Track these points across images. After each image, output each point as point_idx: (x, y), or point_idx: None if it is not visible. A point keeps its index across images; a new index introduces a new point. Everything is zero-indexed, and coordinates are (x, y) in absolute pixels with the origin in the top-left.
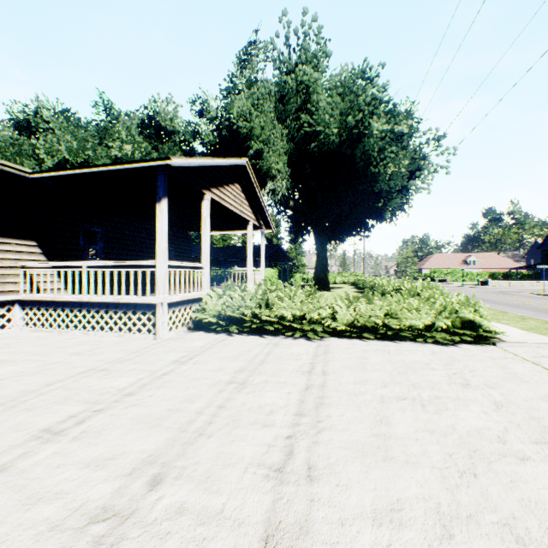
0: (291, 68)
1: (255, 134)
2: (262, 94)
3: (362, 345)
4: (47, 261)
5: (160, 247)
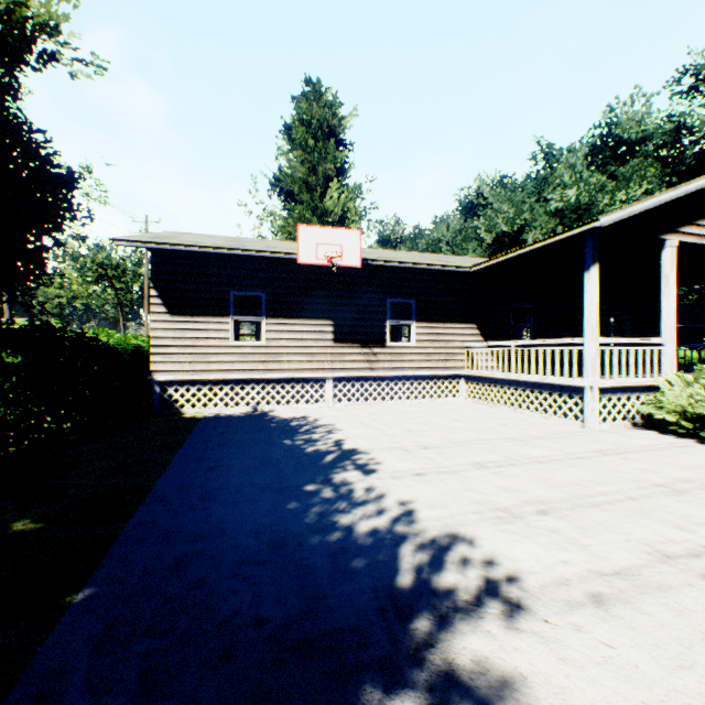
0: None
1: None
2: None
3: None
4: (483, 341)
5: (587, 323)
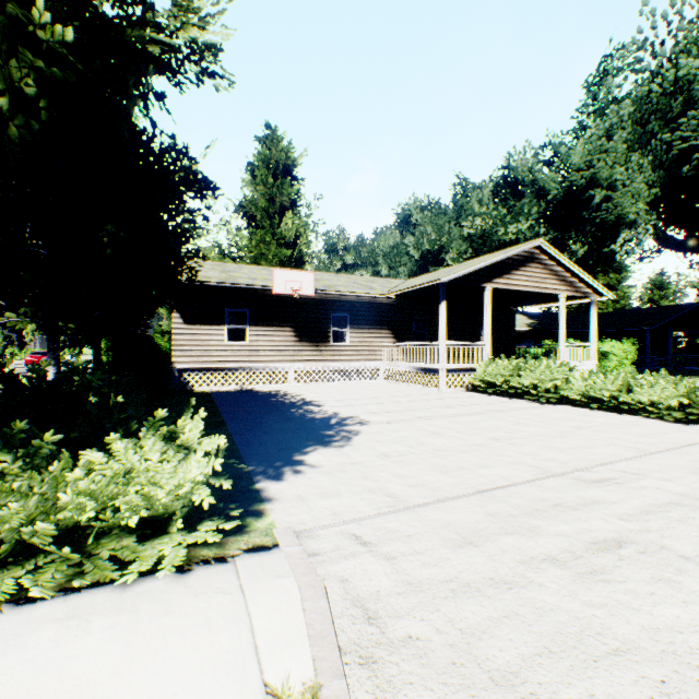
0: (657, 70)
1: (600, 178)
2: (604, 129)
3: (576, 411)
4: (395, 342)
5: (440, 333)
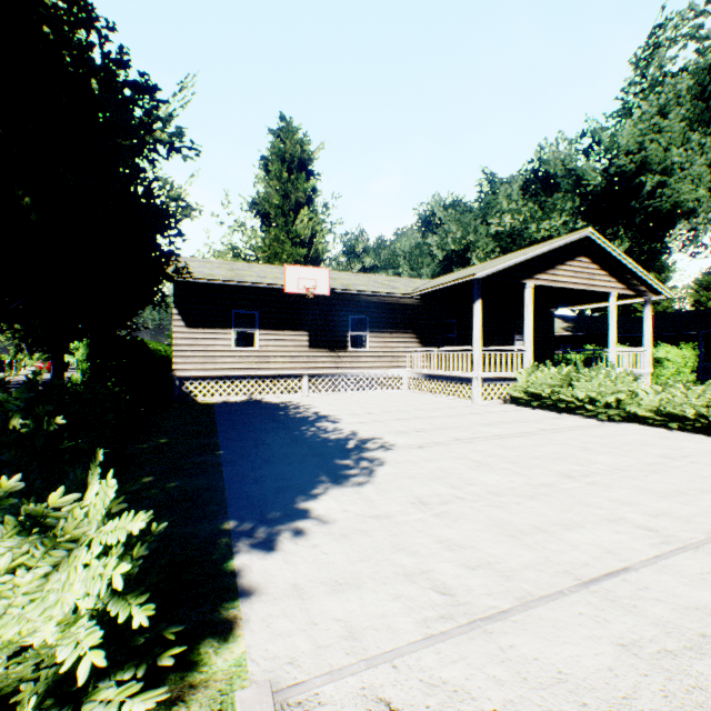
0: None
1: (652, 162)
2: (658, 106)
3: (651, 431)
4: (420, 347)
5: (474, 337)
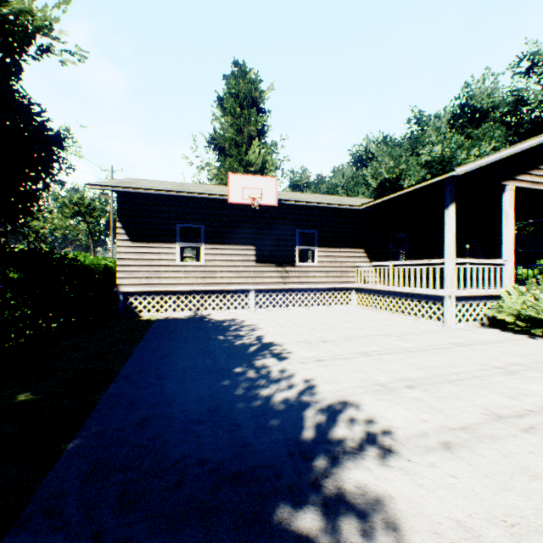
0: None
1: None
2: None
3: None
4: (369, 262)
5: (447, 247)
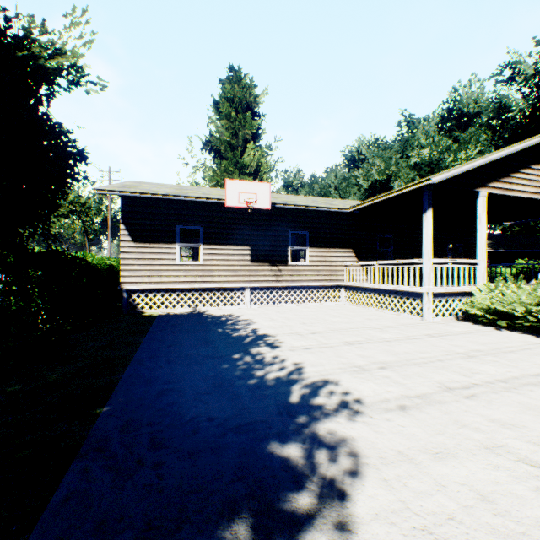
0: None
1: None
2: None
3: None
4: (357, 261)
5: (425, 248)
